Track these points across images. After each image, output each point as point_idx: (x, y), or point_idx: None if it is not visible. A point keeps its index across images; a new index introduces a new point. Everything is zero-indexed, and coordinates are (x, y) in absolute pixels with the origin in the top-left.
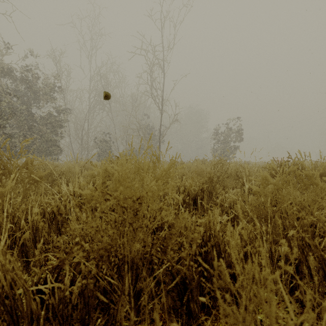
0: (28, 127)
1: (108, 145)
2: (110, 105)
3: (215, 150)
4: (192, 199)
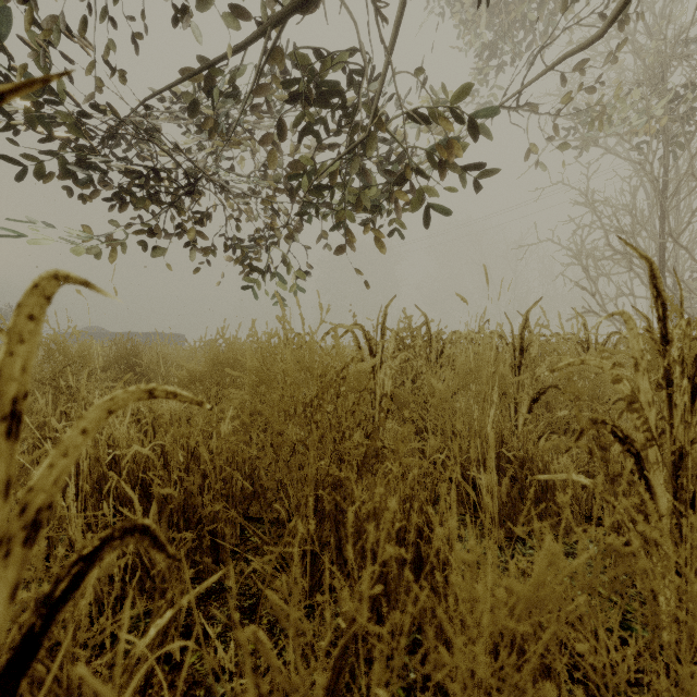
0: None
1: None
2: None
3: None
4: None
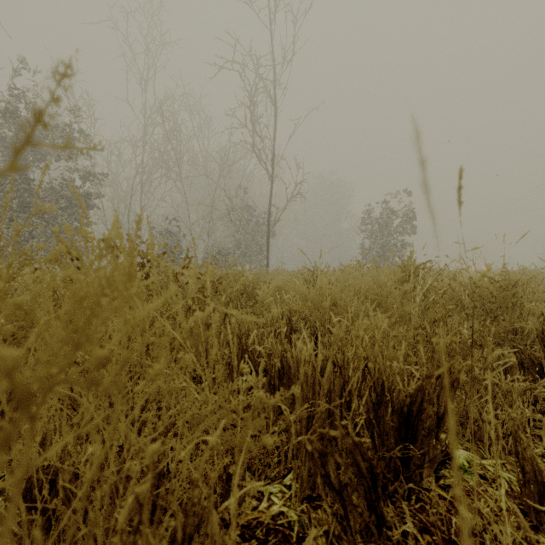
0: (21, 205)
1: (175, 241)
2: (180, 169)
3: (368, 249)
4: (395, 412)
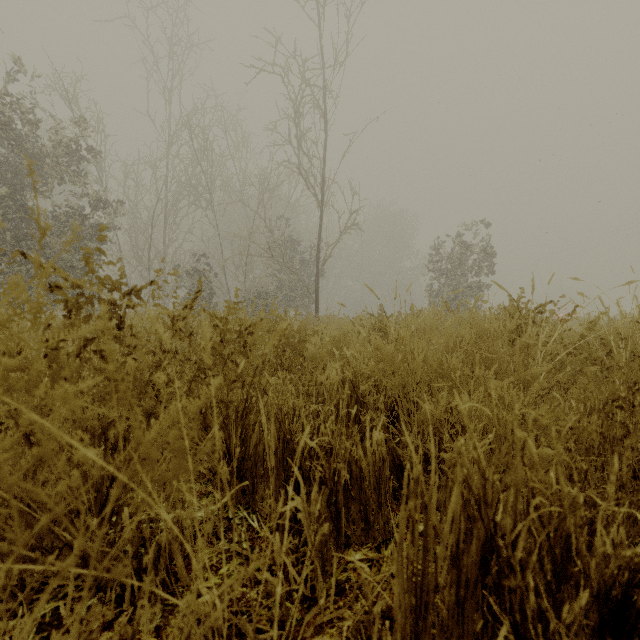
0: (17, 237)
1: (206, 282)
2: (211, 195)
3: (437, 292)
4: (593, 597)
